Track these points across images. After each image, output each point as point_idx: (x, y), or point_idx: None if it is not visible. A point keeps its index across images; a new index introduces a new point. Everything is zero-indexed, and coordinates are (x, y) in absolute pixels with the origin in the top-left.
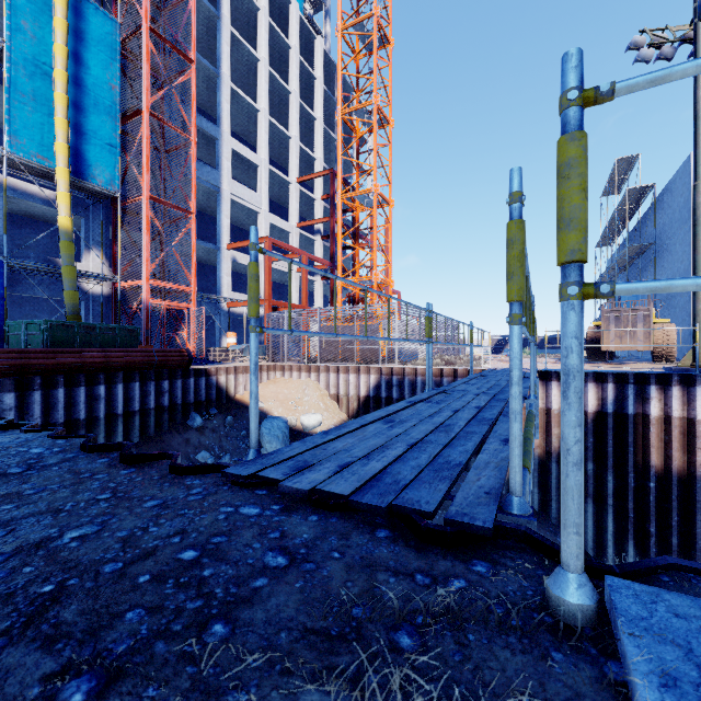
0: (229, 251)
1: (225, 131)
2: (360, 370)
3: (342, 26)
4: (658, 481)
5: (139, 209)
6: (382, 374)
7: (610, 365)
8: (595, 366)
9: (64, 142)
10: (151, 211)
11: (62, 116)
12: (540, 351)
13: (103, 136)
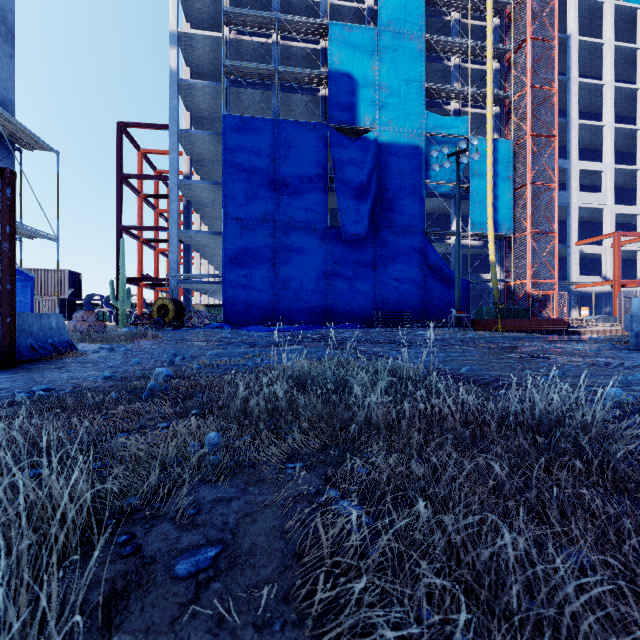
0: (577, 246)
1: (573, 160)
2: None
3: None
4: None
5: (524, 240)
6: None
7: None
8: None
9: (491, 219)
10: (531, 240)
11: (490, 207)
12: None
13: (505, 206)
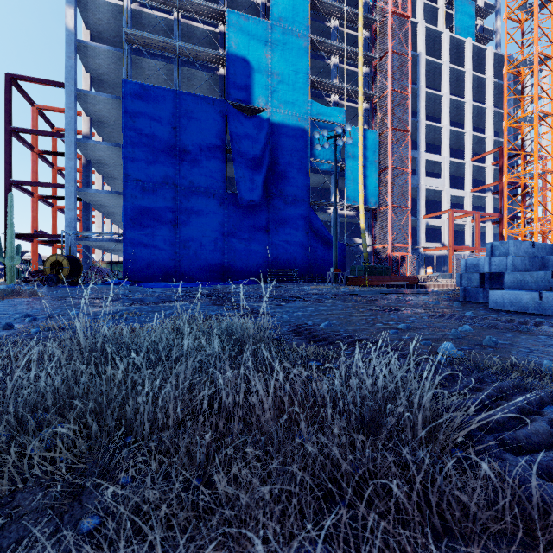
0: (424, 219)
1: (421, 152)
2: None
3: (507, 68)
4: None
5: (386, 212)
6: None
7: None
8: None
9: (362, 194)
10: (392, 212)
11: (361, 184)
12: None
13: (372, 184)
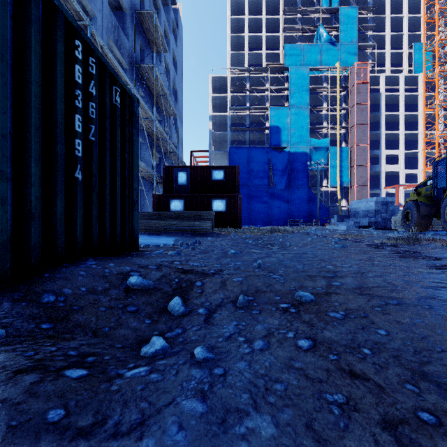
0: (384, 189)
1: (382, 150)
2: None
3: (424, 109)
4: None
5: (354, 189)
6: None
7: None
8: None
9: (338, 181)
10: (356, 189)
11: (338, 176)
12: None
13: (346, 175)
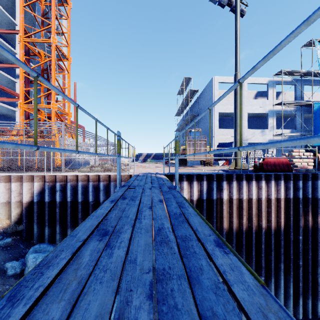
0: None
1: None
2: (23, 179)
3: None
4: (227, 236)
5: None
6: (46, 181)
7: (191, 167)
8: (187, 169)
9: None
10: None
11: None
12: (153, 160)
13: None
